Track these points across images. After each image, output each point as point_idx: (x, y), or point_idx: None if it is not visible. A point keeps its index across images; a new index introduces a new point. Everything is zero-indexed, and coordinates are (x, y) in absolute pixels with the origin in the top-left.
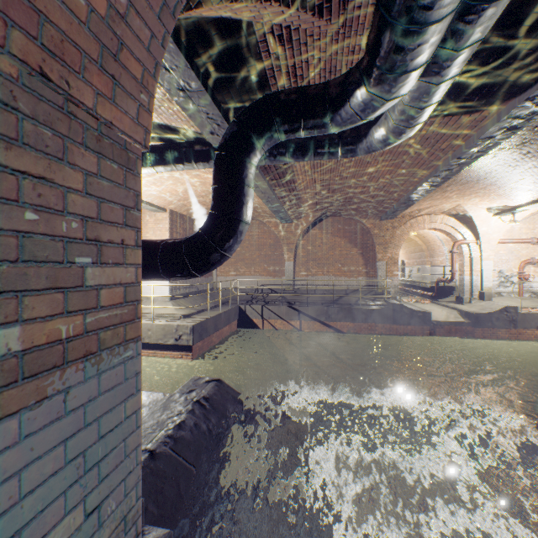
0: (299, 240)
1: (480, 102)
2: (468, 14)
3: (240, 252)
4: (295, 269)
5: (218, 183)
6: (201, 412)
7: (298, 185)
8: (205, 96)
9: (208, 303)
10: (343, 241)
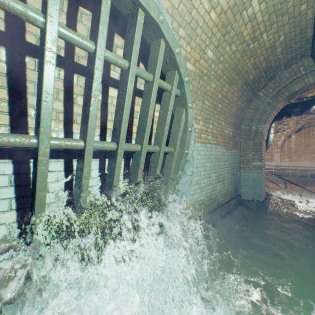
0: (284, 142)
1: None
2: None
3: None
4: (281, 157)
5: None
6: None
7: (285, 119)
8: None
9: None
10: None
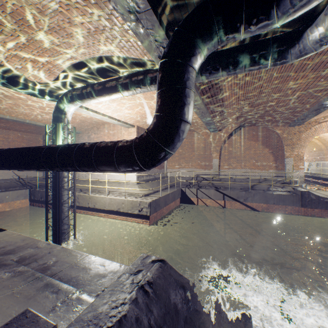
0: (223, 144)
1: None
2: None
3: (182, 153)
4: (220, 164)
5: (161, 88)
6: (143, 301)
7: (224, 101)
8: (151, 16)
9: (160, 186)
10: (256, 144)
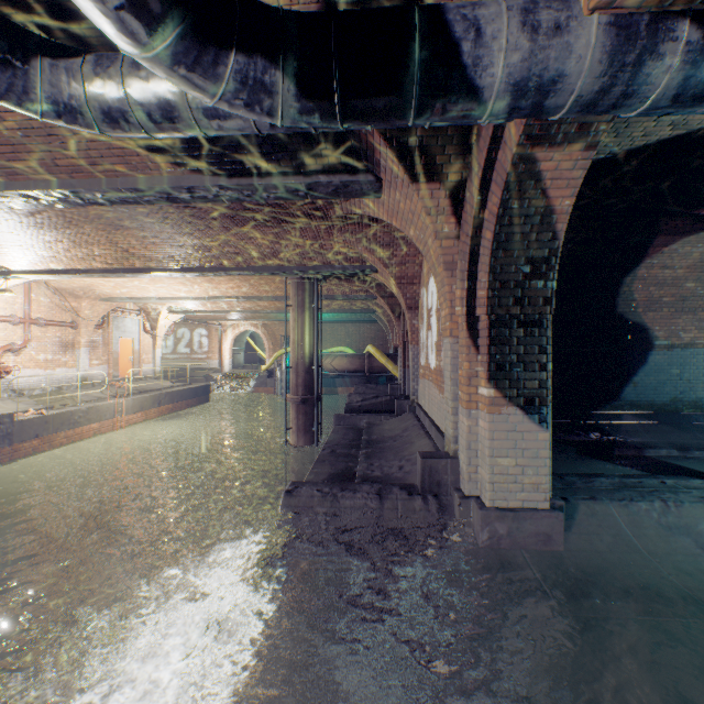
0: None
1: (179, 152)
2: None
3: None
4: None
5: None
6: None
7: None
8: None
9: None
10: None
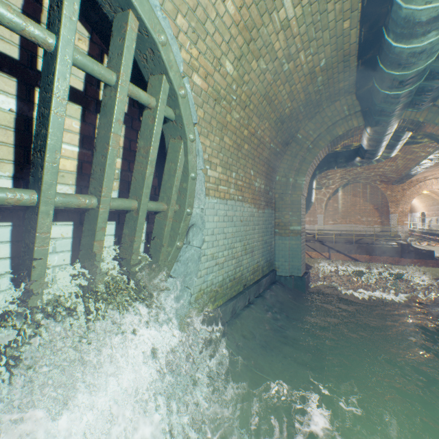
0: (328, 200)
1: (426, 142)
2: (393, 142)
3: None
4: (324, 219)
5: None
6: None
7: (329, 171)
8: None
9: None
10: (361, 200)
